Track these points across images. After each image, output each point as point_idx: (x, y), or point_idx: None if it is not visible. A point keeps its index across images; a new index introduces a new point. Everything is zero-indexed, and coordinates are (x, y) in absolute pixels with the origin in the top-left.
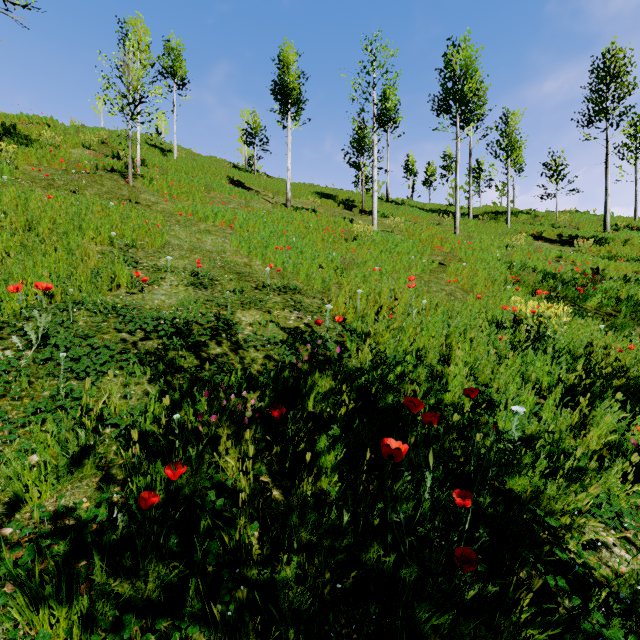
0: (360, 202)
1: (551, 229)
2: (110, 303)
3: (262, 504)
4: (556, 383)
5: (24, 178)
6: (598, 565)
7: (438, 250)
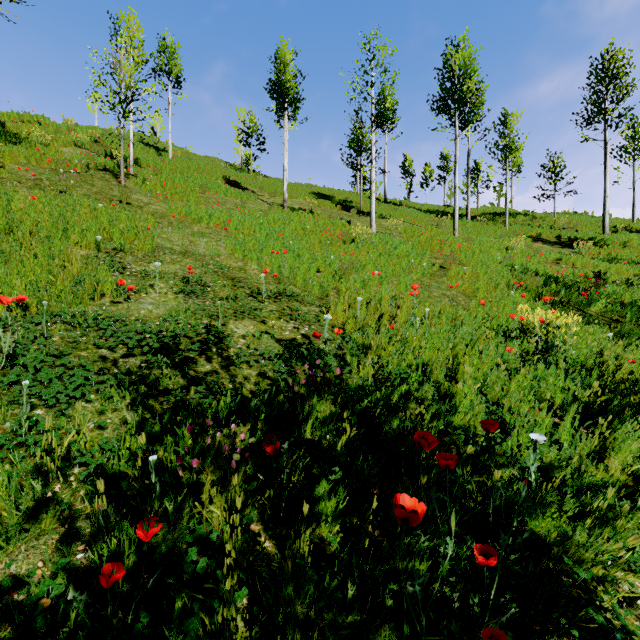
0: (358, 203)
1: (550, 231)
2: (90, 315)
3: (252, 560)
4: (571, 401)
5: (10, 178)
6: (639, 629)
7: (437, 252)
